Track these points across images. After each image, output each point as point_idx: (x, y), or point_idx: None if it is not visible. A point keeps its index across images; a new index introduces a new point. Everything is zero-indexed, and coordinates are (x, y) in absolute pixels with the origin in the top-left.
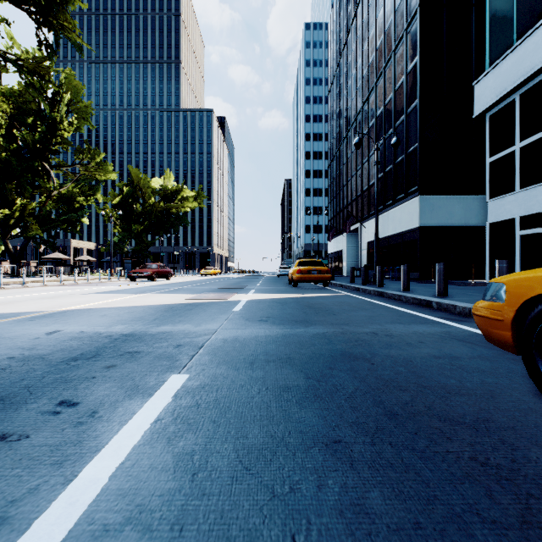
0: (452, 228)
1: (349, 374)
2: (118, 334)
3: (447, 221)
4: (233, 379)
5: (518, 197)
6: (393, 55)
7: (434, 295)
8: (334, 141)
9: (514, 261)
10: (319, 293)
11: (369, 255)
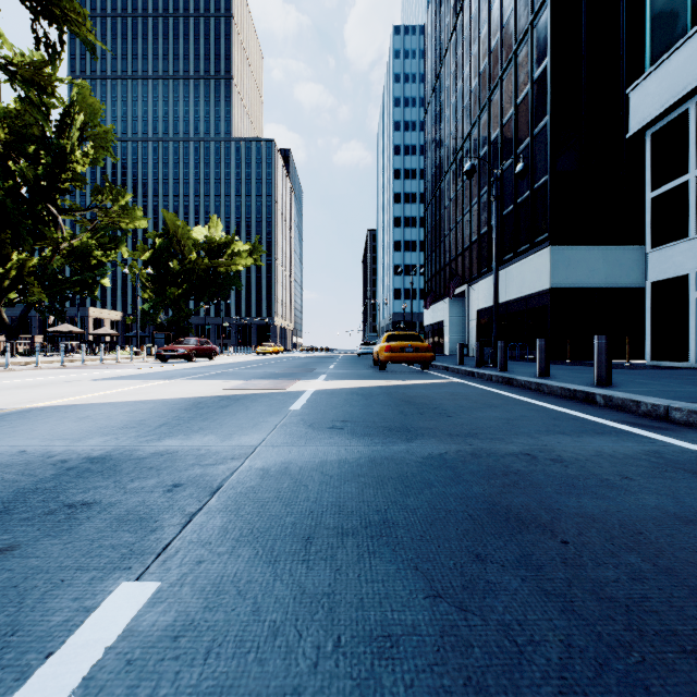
0: (595, 290)
1: (527, 581)
2: (80, 456)
3: (588, 280)
4: (257, 602)
5: (694, 245)
6: (513, 58)
7: (590, 384)
8: (433, 177)
9: (688, 334)
10: (418, 379)
11: (480, 327)
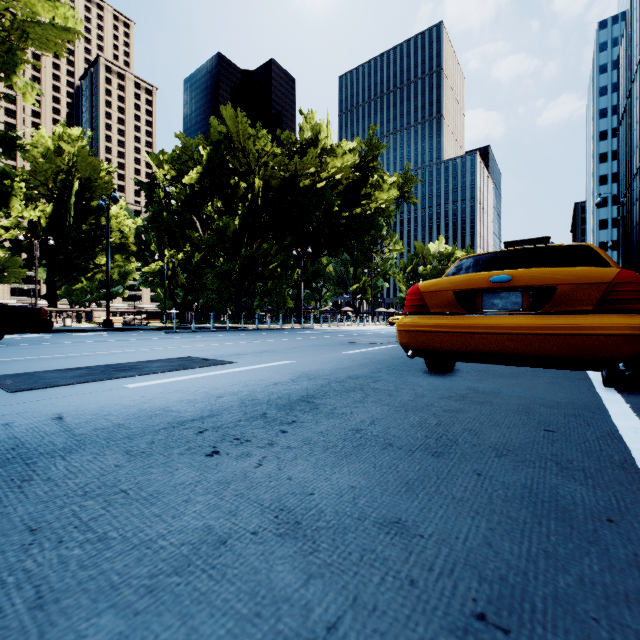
0: None
1: None
2: None
3: None
4: None
5: None
6: None
7: None
8: (622, 184)
9: None
10: None
11: None
